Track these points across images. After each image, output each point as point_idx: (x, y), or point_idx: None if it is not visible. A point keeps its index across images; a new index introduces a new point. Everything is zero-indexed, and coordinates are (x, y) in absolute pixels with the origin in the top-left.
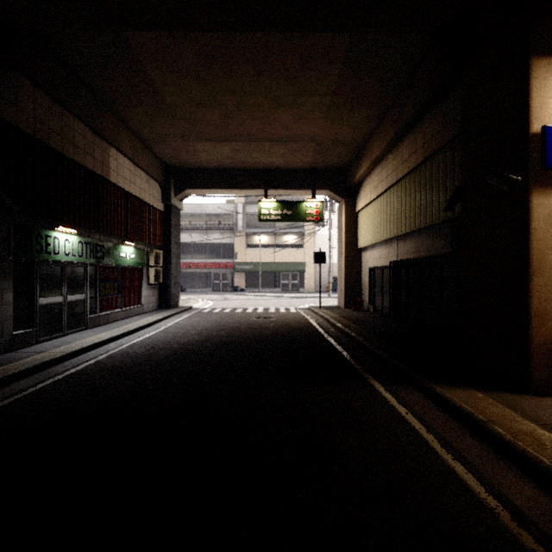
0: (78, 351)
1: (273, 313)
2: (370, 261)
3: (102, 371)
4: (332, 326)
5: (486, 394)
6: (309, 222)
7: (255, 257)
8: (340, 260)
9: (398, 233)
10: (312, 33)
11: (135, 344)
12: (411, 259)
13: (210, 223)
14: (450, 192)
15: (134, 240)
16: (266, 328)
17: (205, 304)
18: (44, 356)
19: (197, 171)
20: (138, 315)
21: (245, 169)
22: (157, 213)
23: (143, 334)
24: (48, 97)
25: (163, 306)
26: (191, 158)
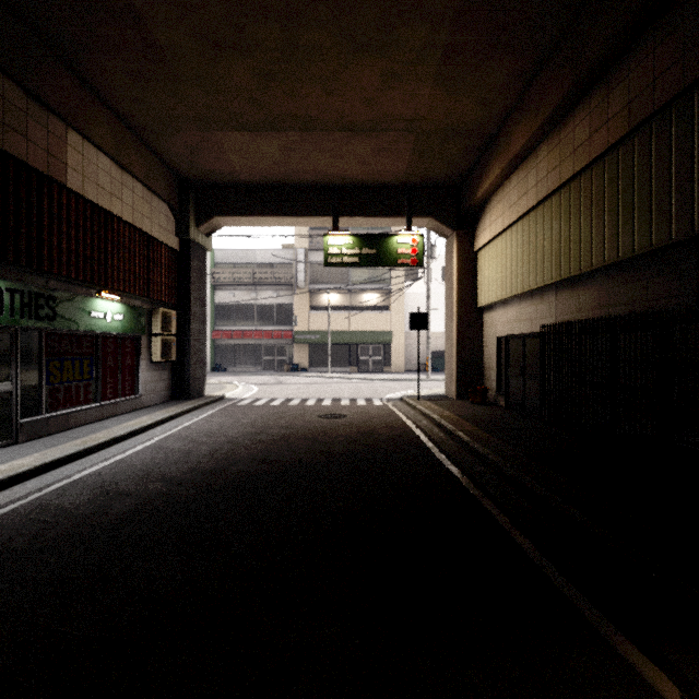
0: None
1: (347, 408)
2: (499, 326)
3: None
4: (447, 435)
5: None
6: (402, 266)
7: (323, 323)
8: (449, 326)
9: (563, 275)
10: None
11: (79, 481)
12: (592, 319)
13: (260, 277)
14: None
15: (122, 291)
16: (334, 439)
17: (247, 390)
18: None
19: (230, 188)
20: (131, 412)
21: (304, 185)
22: (166, 252)
23: (113, 453)
24: None
25: (178, 396)
26: (217, 164)
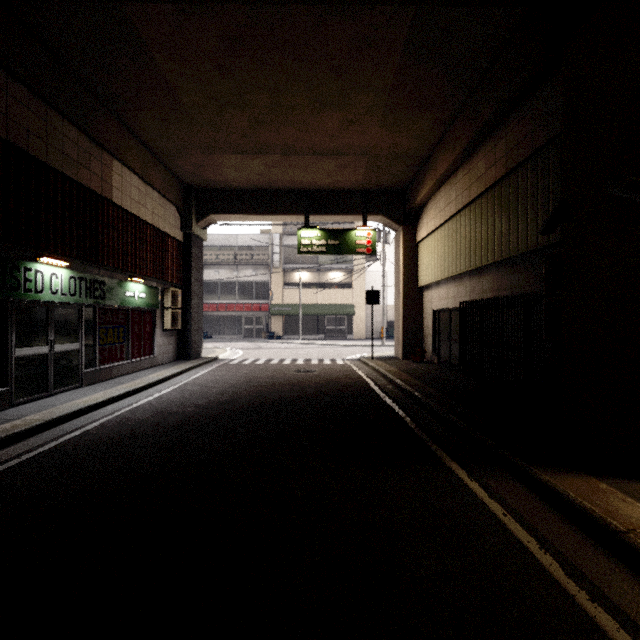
0: (63, 417)
1: (316, 365)
2: (434, 302)
3: (88, 446)
4: (389, 382)
5: (611, 484)
6: (359, 254)
7: (295, 297)
8: (397, 301)
9: (472, 266)
10: (366, 5)
11: (140, 407)
12: (489, 298)
13: (241, 258)
14: (543, 213)
15: (145, 275)
16: (306, 384)
17: (234, 353)
18: (15, 425)
19: (223, 192)
20: (150, 368)
21: (282, 190)
22: (174, 243)
23: (152, 393)
24: (27, 91)
25: (182, 357)
26: (215, 176)
